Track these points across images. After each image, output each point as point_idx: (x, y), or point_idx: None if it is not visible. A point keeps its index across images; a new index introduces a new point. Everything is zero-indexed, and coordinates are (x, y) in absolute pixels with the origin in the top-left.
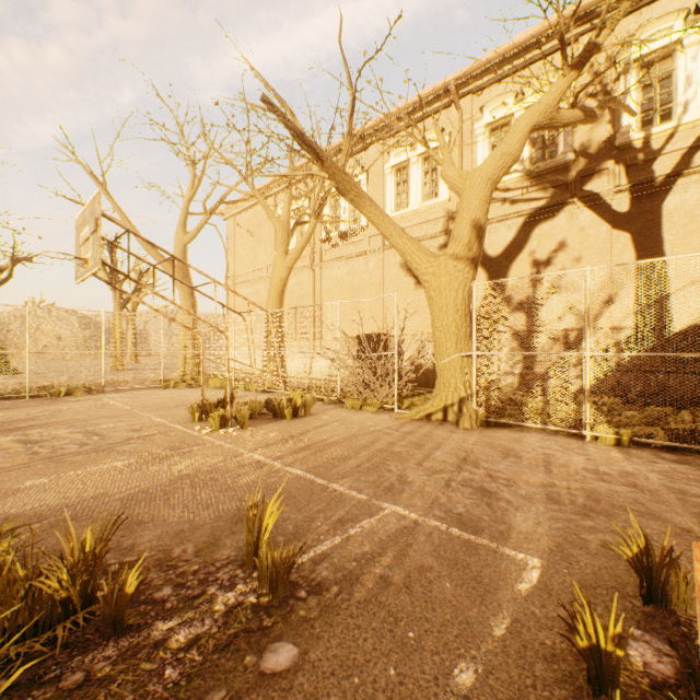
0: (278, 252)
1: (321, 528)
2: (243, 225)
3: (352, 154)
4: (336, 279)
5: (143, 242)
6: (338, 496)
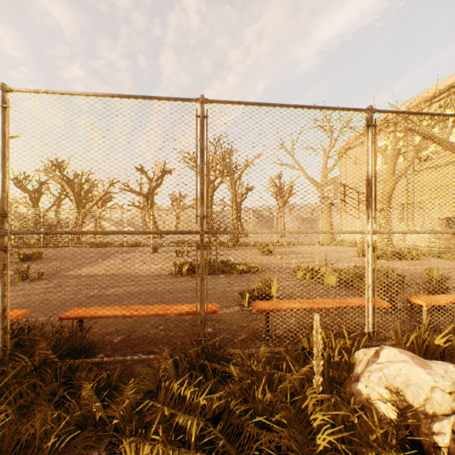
0: (387, 174)
1: (450, 282)
2: (351, 155)
3: (441, 99)
4: (426, 181)
5: (307, 177)
6: (454, 279)
